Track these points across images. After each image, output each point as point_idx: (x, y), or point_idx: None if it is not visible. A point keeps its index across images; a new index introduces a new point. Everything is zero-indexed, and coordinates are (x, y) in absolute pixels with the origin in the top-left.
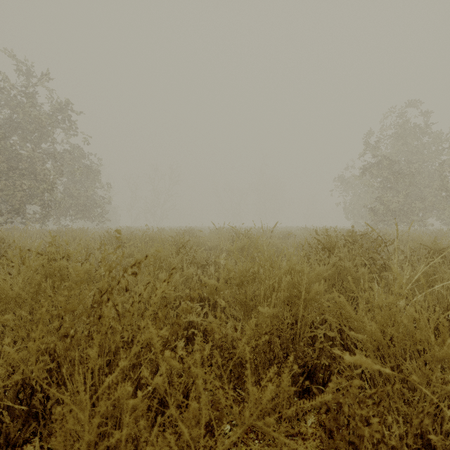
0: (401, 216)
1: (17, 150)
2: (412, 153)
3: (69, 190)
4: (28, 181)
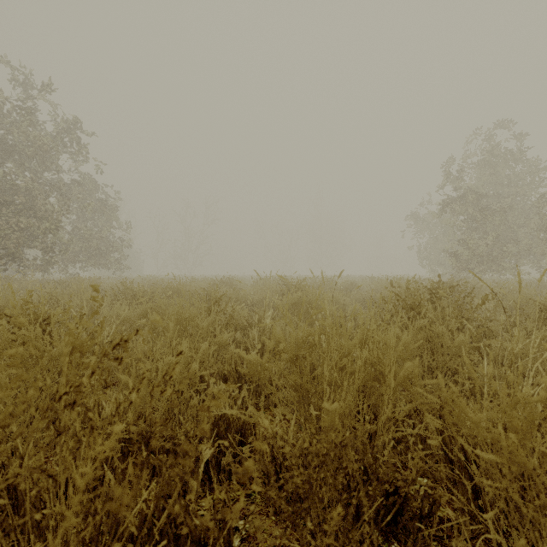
0: (490, 262)
1: (12, 180)
2: (502, 185)
3: (79, 231)
4: (26, 219)
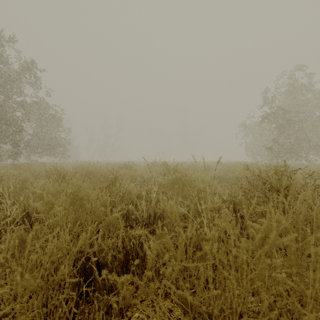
0: (291, 153)
1: None
2: (298, 106)
3: (37, 133)
4: (0, 125)
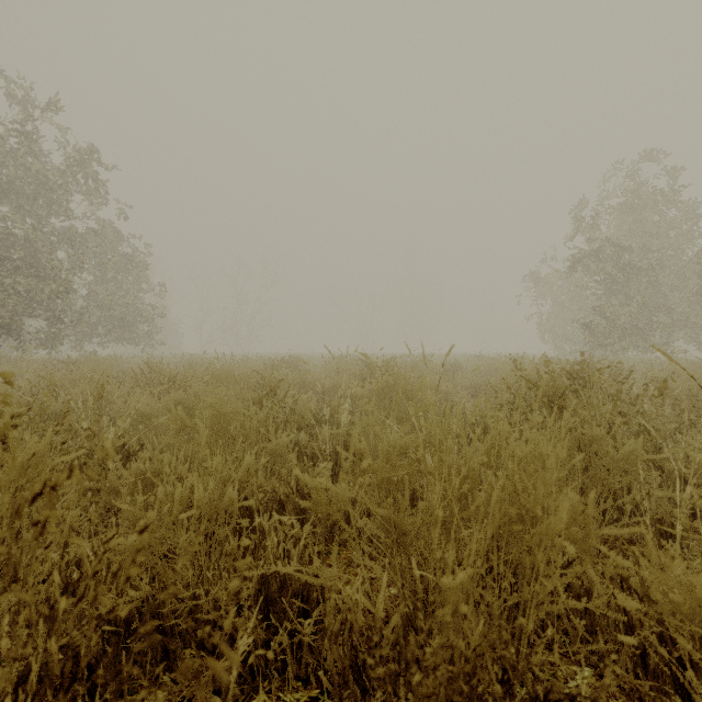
0: (634, 336)
1: (7, 229)
2: (650, 236)
3: (97, 295)
4: (25, 279)
